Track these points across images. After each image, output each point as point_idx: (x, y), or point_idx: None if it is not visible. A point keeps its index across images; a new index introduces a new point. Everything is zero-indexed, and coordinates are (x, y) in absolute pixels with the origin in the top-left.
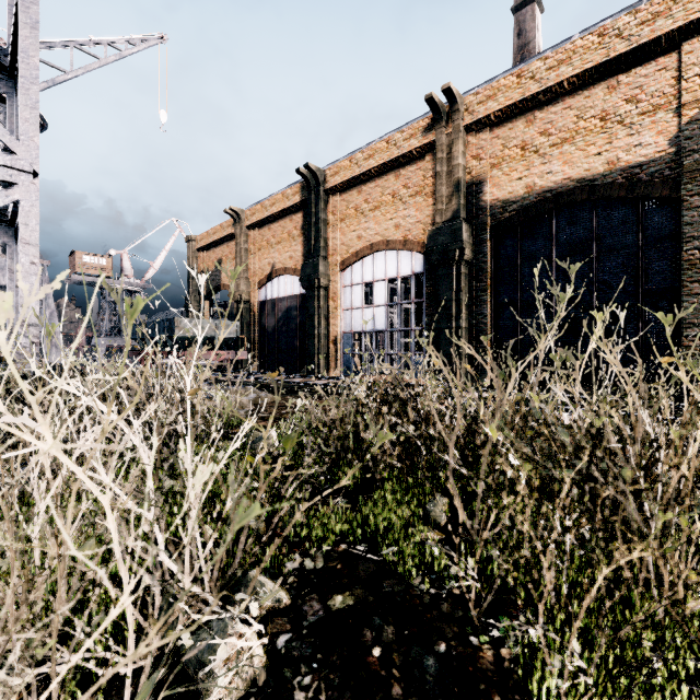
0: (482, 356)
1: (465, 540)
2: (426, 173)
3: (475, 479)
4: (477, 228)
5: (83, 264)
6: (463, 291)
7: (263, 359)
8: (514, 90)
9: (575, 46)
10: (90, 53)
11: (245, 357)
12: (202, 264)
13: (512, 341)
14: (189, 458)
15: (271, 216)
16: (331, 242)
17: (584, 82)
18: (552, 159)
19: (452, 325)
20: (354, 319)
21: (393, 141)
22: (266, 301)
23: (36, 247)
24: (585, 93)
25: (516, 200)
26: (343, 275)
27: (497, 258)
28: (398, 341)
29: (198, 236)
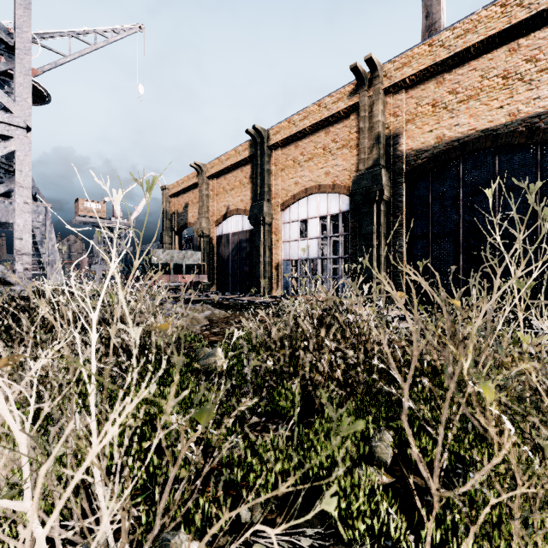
0: (399, 279)
1: (417, 487)
2: (351, 129)
3: (422, 412)
4: (394, 173)
5: (85, 208)
6: (382, 225)
7: (220, 281)
8: (426, 57)
9: (480, 16)
10: (84, 40)
11: (206, 279)
12: (174, 207)
13: (453, 267)
14: (93, 412)
15: (226, 168)
16: (274, 187)
17: (488, 47)
18: (459, 113)
19: (373, 253)
20: (292, 249)
21: (323, 104)
22: (222, 235)
23: (29, 190)
24: (489, 56)
25: (428, 149)
26: (283, 214)
27: (411, 198)
28: (328, 267)
29: (170, 186)
